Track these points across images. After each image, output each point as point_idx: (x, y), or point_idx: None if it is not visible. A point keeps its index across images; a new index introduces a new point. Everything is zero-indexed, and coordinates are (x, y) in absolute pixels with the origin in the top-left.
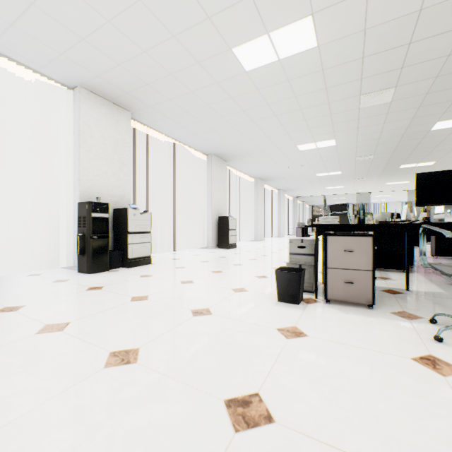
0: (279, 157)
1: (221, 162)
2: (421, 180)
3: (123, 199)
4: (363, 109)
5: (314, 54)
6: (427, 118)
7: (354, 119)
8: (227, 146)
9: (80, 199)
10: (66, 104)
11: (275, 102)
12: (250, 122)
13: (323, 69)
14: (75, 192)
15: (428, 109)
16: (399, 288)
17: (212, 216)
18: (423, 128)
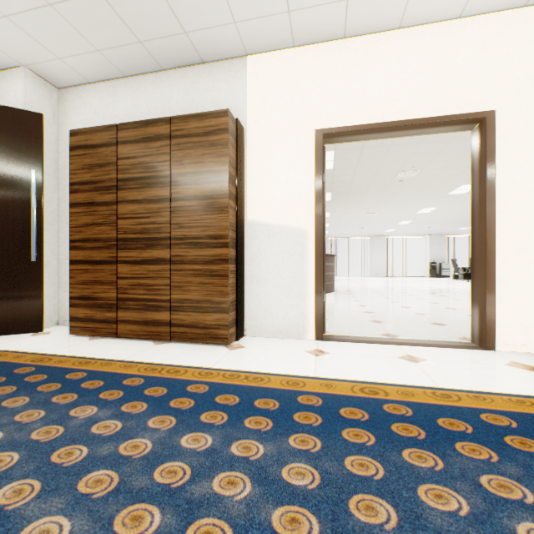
0: None
1: None
2: None
3: (442, 260)
4: None
5: None
6: None
7: None
8: None
9: (430, 261)
10: (427, 238)
11: None
12: None
13: None
14: (429, 259)
15: None
16: None
17: None
18: None
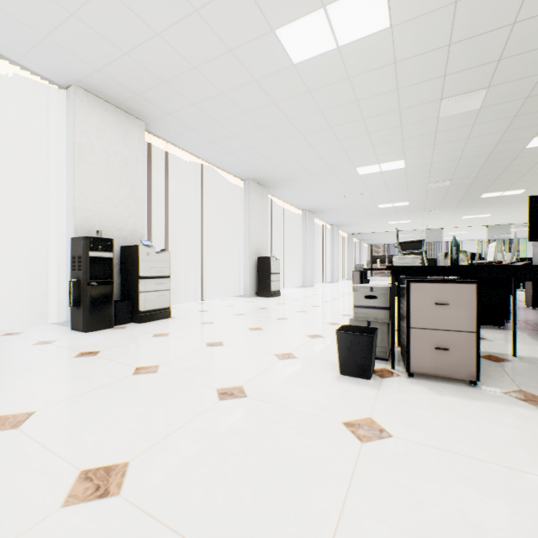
0: (333, 183)
1: (261, 190)
2: (537, 205)
3: (134, 234)
4: (443, 119)
5: (385, 39)
6: (523, 131)
7: (431, 132)
8: (269, 169)
9: (75, 233)
10: (58, 110)
11: (331, 109)
12: (298, 136)
13: (395, 61)
14: (69, 224)
15: (526, 119)
16: (502, 353)
17: (249, 256)
18: (516, 146)
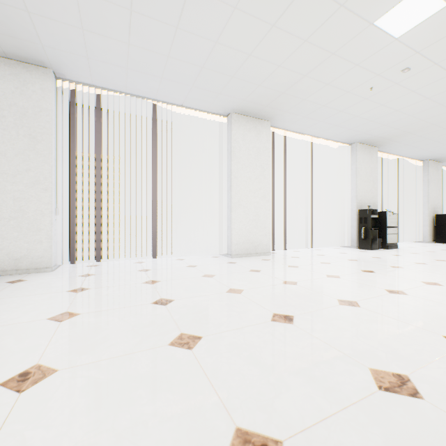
0: None
1: (436, 164)
2: None
3: (373, 205)
4: None
5: None
6: None
7: None
8: None
9: (356, 207)
10: (343, 153)
11: None
12: None
13: None
14: (351, 203)
15: None
16: None
17: (428, 214)
18: None
